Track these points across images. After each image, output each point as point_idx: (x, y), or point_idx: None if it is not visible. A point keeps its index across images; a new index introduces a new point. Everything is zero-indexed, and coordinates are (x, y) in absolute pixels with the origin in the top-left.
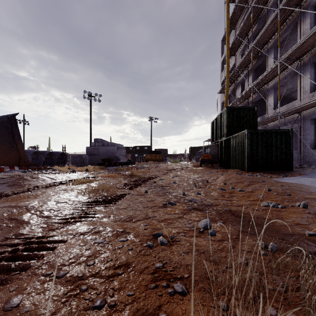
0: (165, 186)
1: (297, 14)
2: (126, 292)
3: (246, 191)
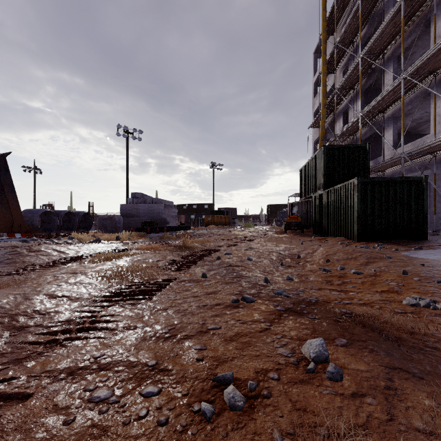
0: (234, 265)
1: (430, 7)
2: None
3: (365, 274)
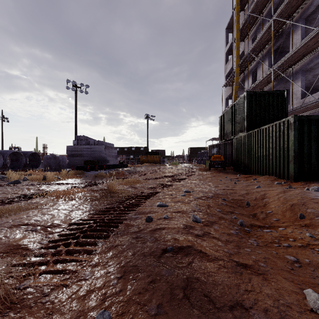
0: (178, 247)
1: None
2: None
3: None
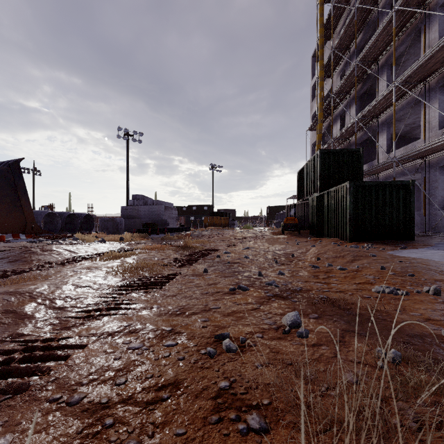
0: (232, 262)
1: (420, 18)
2: (173, 429)
3: (349, 269)
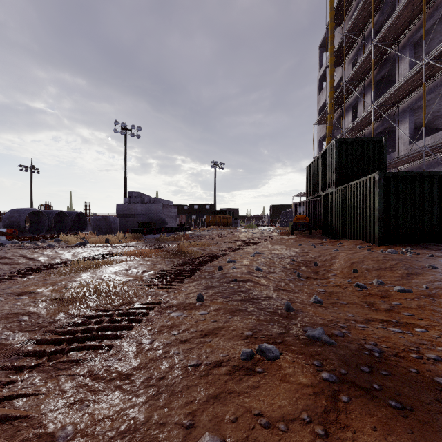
0: (240, 279)
1: None
2: None
3: (415, 292)
